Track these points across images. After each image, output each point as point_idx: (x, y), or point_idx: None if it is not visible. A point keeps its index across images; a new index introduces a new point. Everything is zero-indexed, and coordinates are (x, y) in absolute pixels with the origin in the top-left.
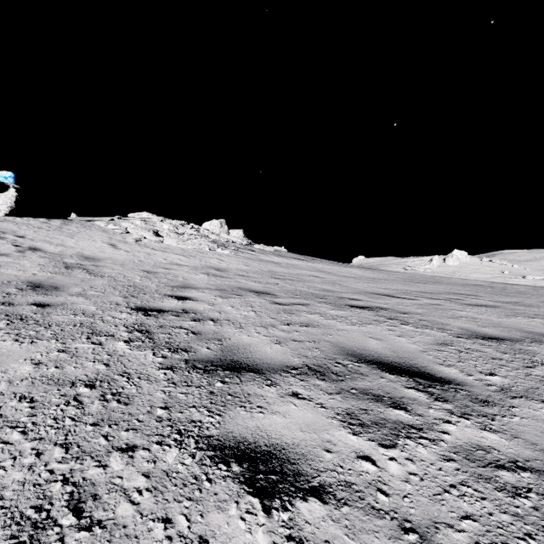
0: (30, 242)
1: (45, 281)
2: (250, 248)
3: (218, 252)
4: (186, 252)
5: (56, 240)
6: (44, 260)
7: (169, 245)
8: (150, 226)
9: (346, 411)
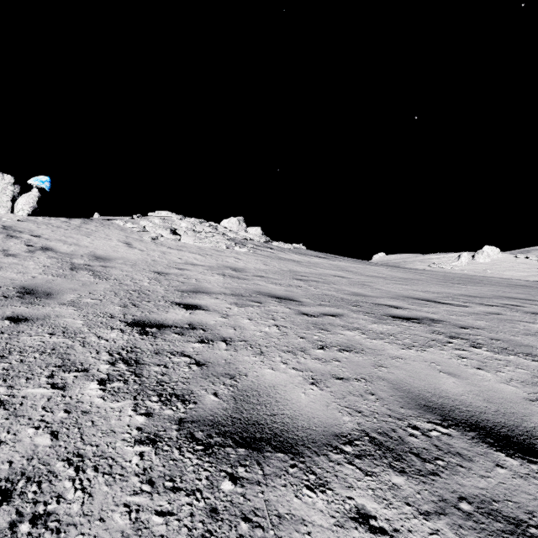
0: (44, 242)
1: (40, 286)
2: (268, 246)
3: (236, 251)
4: (203, 250)
5: (71, 239)
6: (51, 261)
7: (186, 243)
8: (168, 224)
9: None
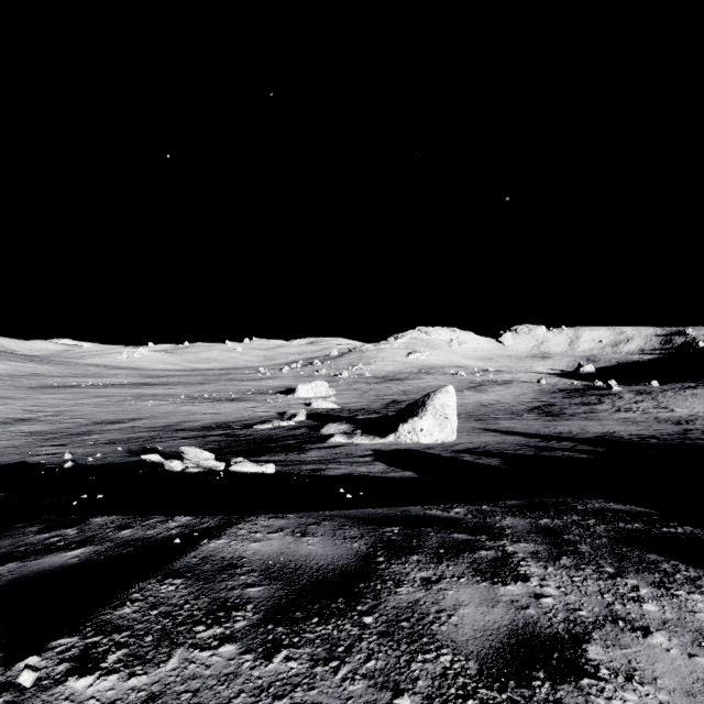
0: None
1: None
2: None
3: None
4: None
5: None
6: None
7: None
8: None
9: (33, 377)
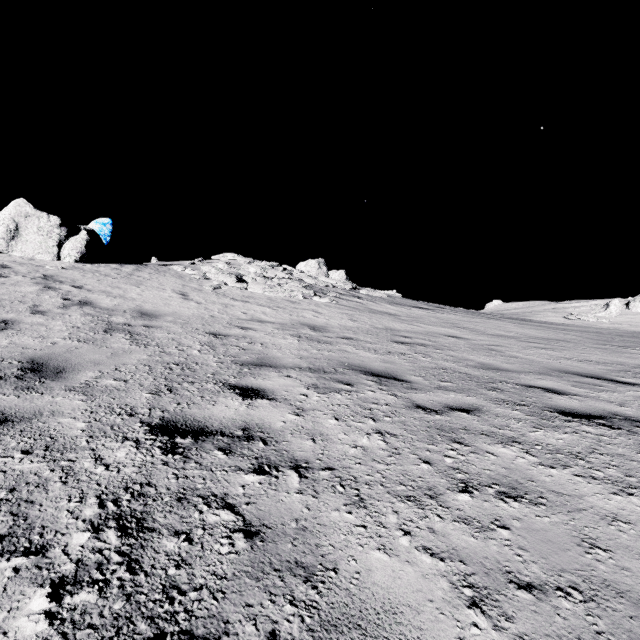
0: (84, 294)
1: (56, 358)
2: (355, 294)
3: (315, 301)
4: (273, 301)
5: (118, 290)
6: (85, 319)
7: (254, 292)
8: (234, 269)
9: None
